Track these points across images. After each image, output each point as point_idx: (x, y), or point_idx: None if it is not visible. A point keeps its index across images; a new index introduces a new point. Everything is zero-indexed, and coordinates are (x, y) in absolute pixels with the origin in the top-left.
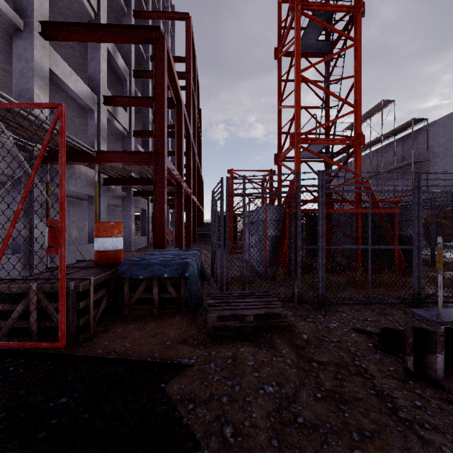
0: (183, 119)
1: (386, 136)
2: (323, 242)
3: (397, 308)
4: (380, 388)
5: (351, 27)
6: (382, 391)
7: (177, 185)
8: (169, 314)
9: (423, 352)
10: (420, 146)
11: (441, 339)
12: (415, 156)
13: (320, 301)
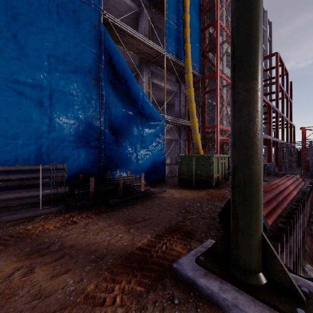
0: (272, 111)
1: None
2: (311, 160)
3: None
4: None
5: None
6: None
7: (268, 139)
8: None
9: None
10: None
11: None
12: None
13: (310, 176)
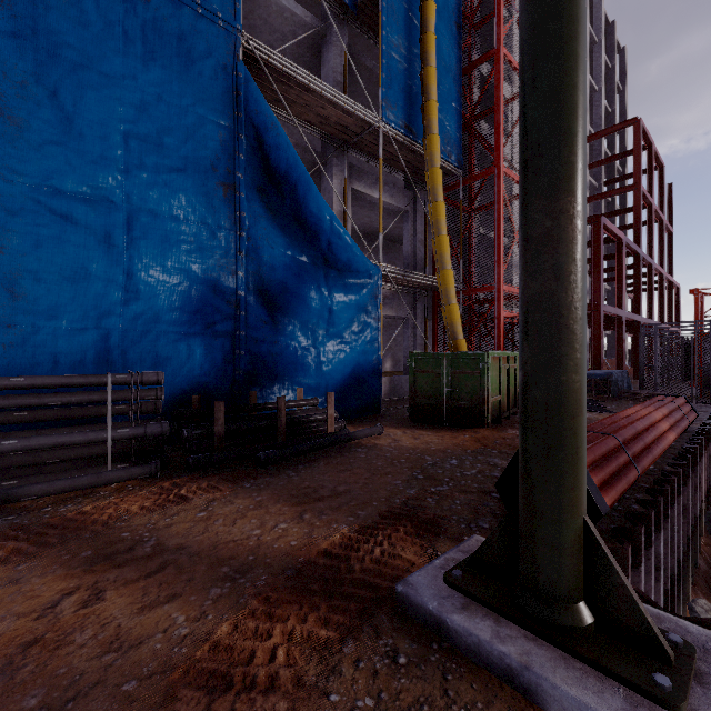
0: (624, 252)
1: None
2: None
3: None
4: None
5: None
6: None
7: (617, 316)
8: (600, 397)
9: None
10: None
11: None
12: None
13: None
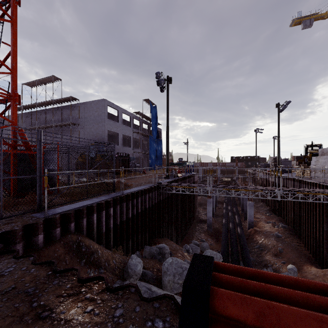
0: None
1: (56, 101)
2: None
3: (24, 217)
4: None
5: (9, 5)
6: None
7: None
8: None
9: (31, 238)
10: (76, 114)
11: (41, 226)
12: (73, 120)
13: None
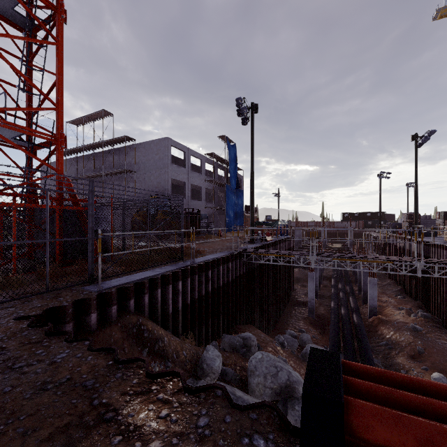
0: None
1: (106, 143)
2: None
3: (73, 290)
4: (10, 356)
5: (54, 24)
6: (11, 357)
7: None
8: None
9: (83, 317)
10: (131, 159)
11: (94, 302)
12: (128, 167)
13: None
